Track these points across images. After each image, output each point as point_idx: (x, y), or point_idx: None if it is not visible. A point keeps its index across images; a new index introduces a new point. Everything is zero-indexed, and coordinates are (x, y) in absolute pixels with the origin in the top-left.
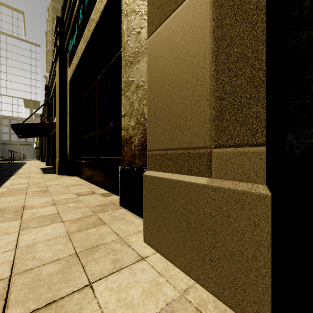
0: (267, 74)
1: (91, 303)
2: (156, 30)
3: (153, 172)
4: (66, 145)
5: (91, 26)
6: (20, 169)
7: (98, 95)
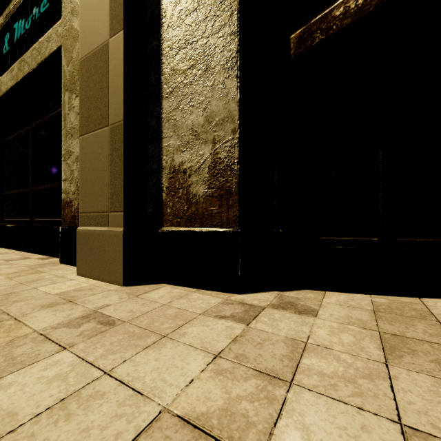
0: (125, 183)
1: (37, 291)
2: (85, 135)
3: (83, 227)
4: None
5: (23, 67)
6: None
7: (32, 144)
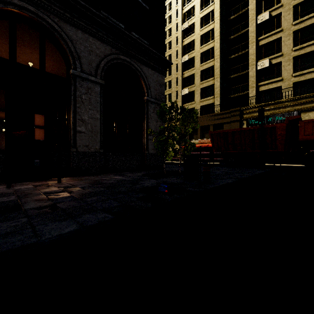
0: None
1: None
2: None
3: None
4: None
5: None
6: None
7: None
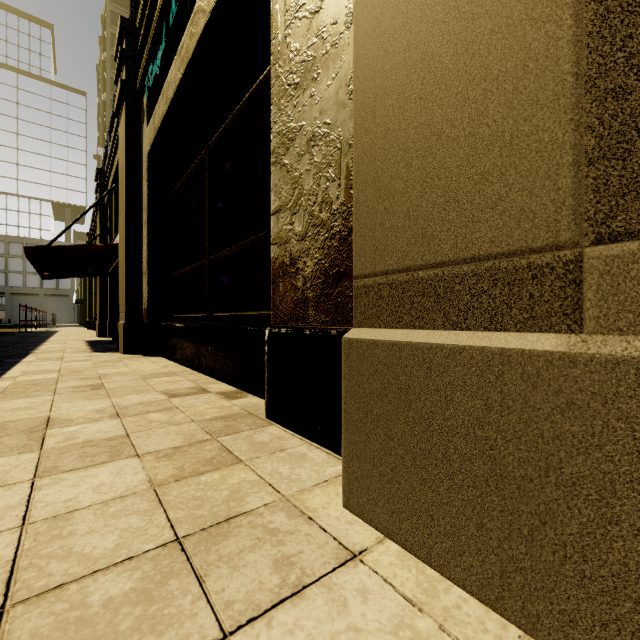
0: None
1: None
2: None
3: (372, 331)
4: (141, 290)
5: (196, 24)
6: (44, 344)
7: (210, 180)
